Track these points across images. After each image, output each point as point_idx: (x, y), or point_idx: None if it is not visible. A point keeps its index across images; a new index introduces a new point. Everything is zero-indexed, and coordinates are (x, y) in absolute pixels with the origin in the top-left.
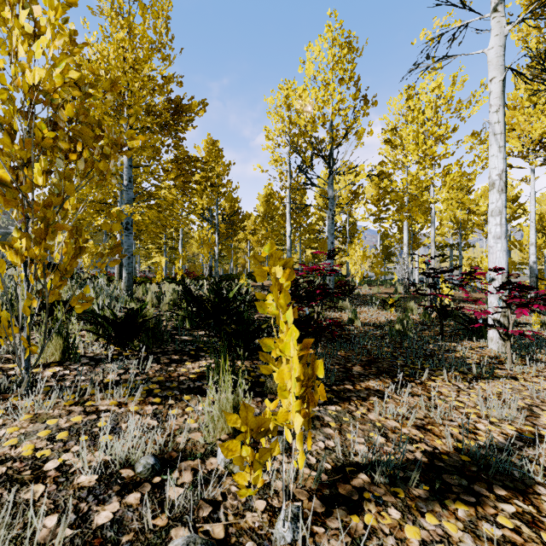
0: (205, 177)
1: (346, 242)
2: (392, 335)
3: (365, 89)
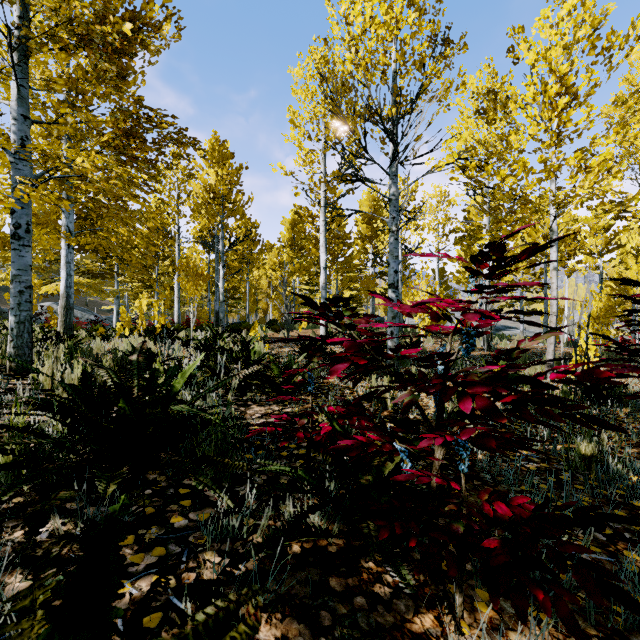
0: (180, 154)
1: None
2: (572, 468)
3: (447, 26)
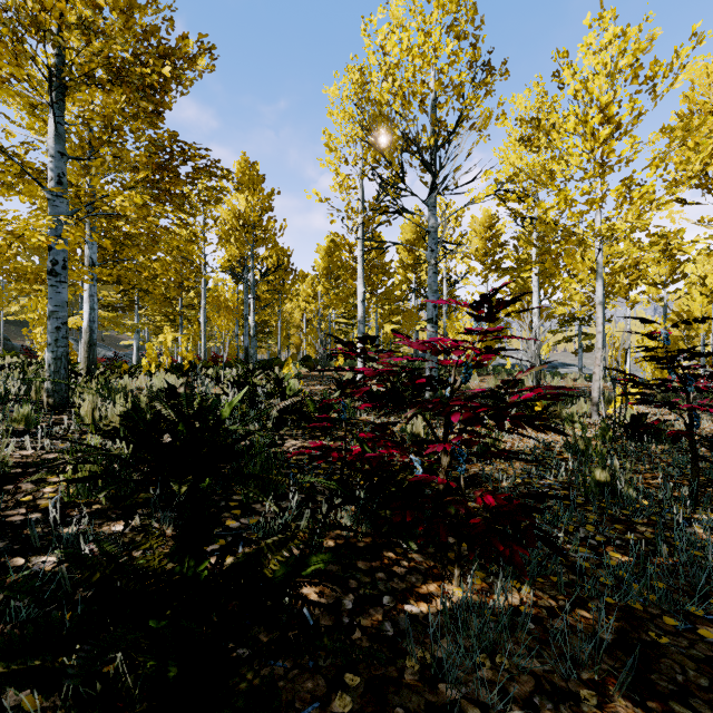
0: (214, 187)
1: (440, 314)
2: (588, 494)
3: (489, 51)
